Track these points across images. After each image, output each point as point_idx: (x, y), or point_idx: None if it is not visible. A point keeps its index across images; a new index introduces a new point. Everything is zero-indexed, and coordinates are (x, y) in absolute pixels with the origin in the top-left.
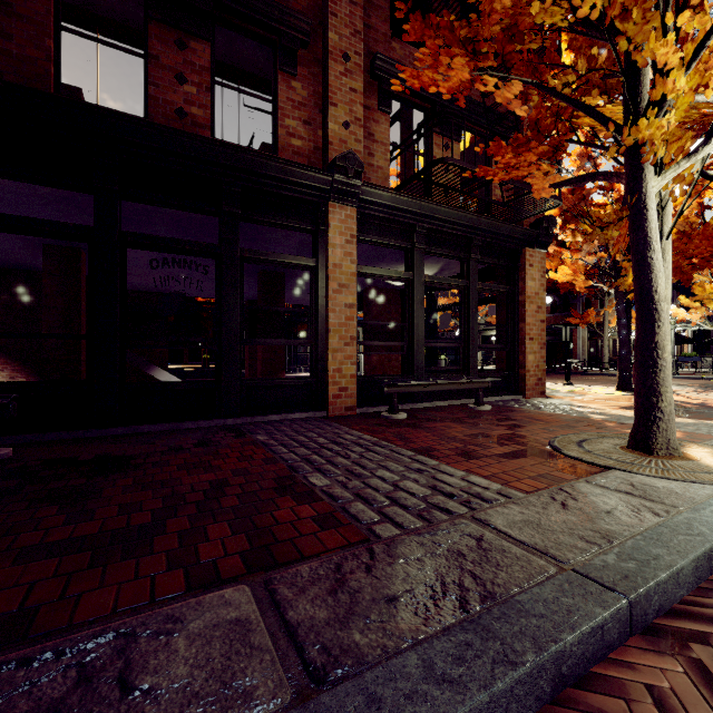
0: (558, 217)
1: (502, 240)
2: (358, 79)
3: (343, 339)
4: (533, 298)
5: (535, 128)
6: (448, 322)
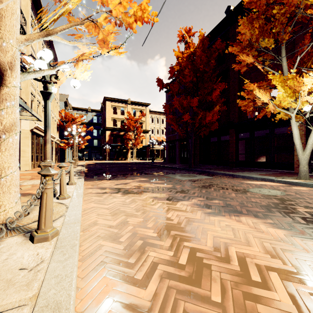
0: None
1: None
2: None
3: None
4: None
5: None
6: None
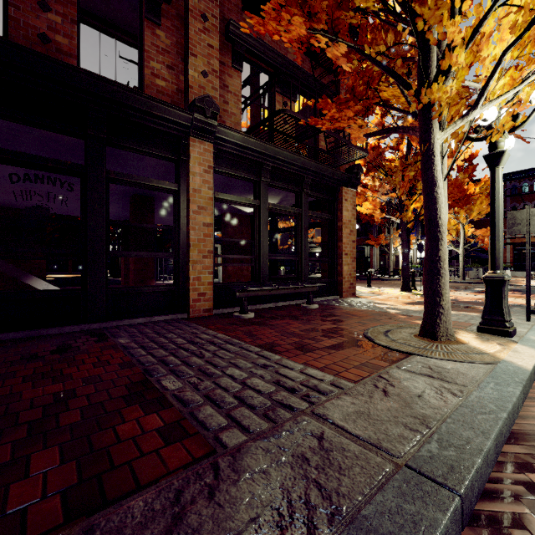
0: (363, 167)
1: (326, 179)
2: (214, 38)
3: (202, 252)
4: (347, 224)
5: (351, 93)
6: (286, 240)
